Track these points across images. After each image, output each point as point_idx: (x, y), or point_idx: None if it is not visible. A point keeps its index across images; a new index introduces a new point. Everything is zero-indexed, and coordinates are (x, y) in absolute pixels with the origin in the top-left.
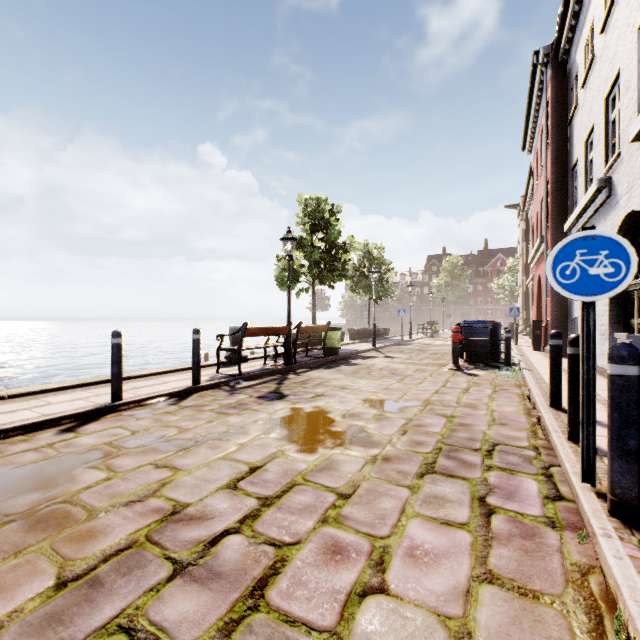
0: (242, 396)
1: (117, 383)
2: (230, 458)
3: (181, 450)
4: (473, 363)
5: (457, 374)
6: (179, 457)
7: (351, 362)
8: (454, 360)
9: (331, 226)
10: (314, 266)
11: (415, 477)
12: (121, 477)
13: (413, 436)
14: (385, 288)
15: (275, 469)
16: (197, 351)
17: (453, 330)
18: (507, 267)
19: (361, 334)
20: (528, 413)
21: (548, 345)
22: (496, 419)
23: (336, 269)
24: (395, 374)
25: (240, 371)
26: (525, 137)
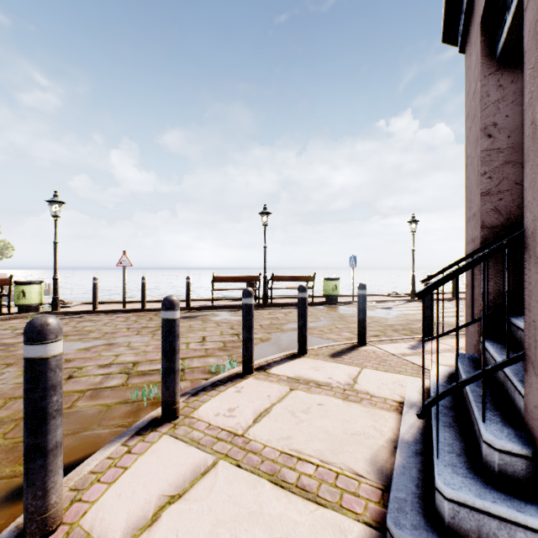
0: None
1: (454, 291)
2: None
3: None
4: None
5: None
6: None
7: None
8: None
9: None
10: None
11: None
12: None
13: None
14: None
15: None
16: None
17: None
18: None
19: None
20: None
21: None
22: None
23: None
24: None
25: None
26: None
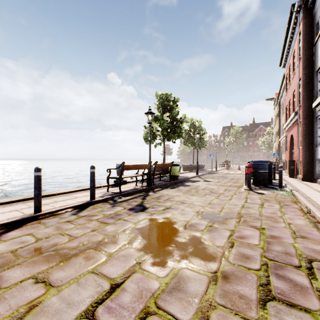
0: (119, 208)
1: (37, 201)
2: (97, 272)
3: (63, 260)
4: (257, 185)
5: (251, 193)
6: (58, 269)
7: (185, 184)
8: (247, 184)
9: (173, 109)
10: (164, 131)
11: (258, 306)
12: (0, 295)
13: (240, 249)
14: (202, 143)
15: (132, 288)
16: (93, 179)
17: (247, 166)
18: (266, 132)
19: (189, 167)
20: (316, 226)
21: (299, 174)
22: (296, 232)
23: (176, 132)
24: (213, 192)
25: (120, 190)
26: (282, 58)
